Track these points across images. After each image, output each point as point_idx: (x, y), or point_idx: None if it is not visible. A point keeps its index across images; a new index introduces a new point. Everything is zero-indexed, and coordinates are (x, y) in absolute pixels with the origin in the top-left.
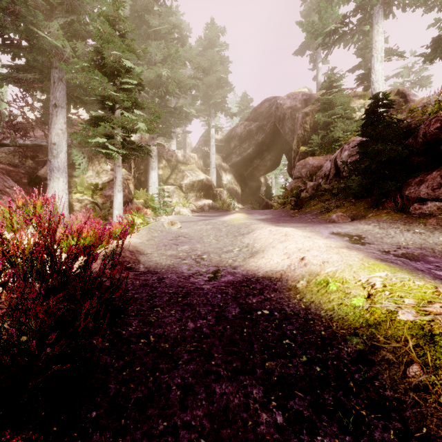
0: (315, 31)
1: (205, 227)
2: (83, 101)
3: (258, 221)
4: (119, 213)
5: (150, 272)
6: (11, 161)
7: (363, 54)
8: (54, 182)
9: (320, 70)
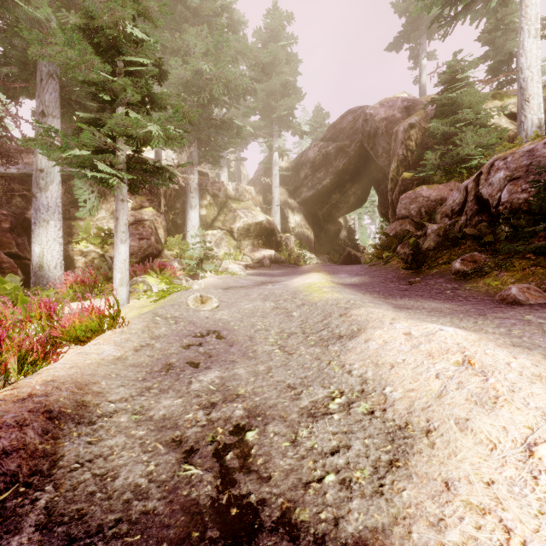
0: None
1: (261, 306)
2: (86, 108)
3: (356, 293)
4: (123, 277)
5: None
6: None
7: (492, 39)
8: (41, 227)
9: (425, 68)
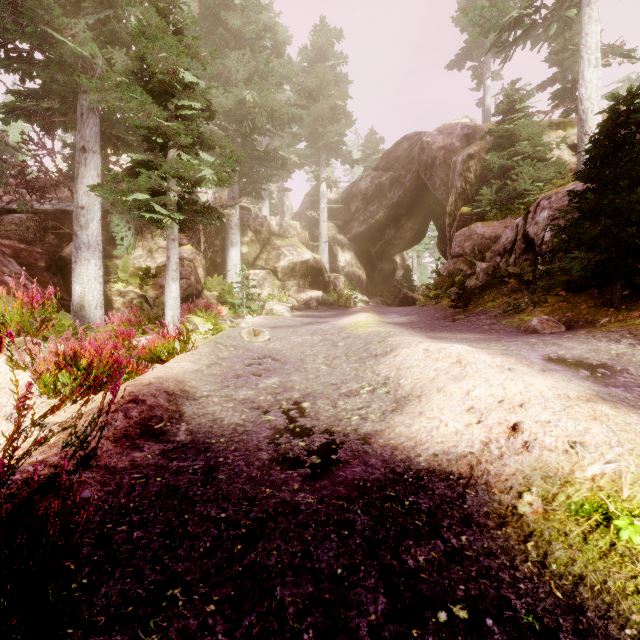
0: (485, 22)
1: (310, 339)
2: (126, 142)
3: (399, 328)
4: (174, 315)
5: (196, 445)
6: (23, 235)
7: (560, 60)
8: (82, 266)
9: (489, 89)
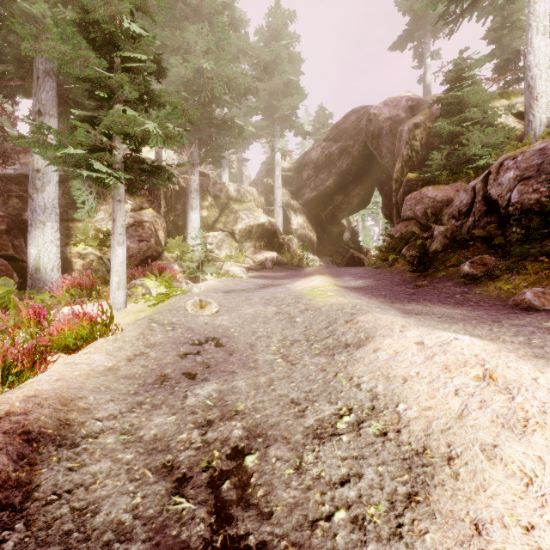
0: None
1: (263, 310)
2: (84, 107)
3: (361, 297)
4: (120, 281)
5: None
6: None
7: (498, 37)
8: (37, 229)
9: (429, 67)
